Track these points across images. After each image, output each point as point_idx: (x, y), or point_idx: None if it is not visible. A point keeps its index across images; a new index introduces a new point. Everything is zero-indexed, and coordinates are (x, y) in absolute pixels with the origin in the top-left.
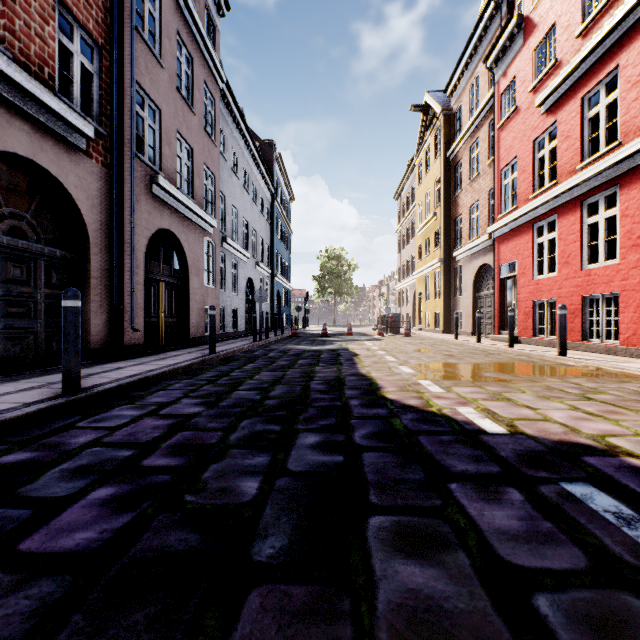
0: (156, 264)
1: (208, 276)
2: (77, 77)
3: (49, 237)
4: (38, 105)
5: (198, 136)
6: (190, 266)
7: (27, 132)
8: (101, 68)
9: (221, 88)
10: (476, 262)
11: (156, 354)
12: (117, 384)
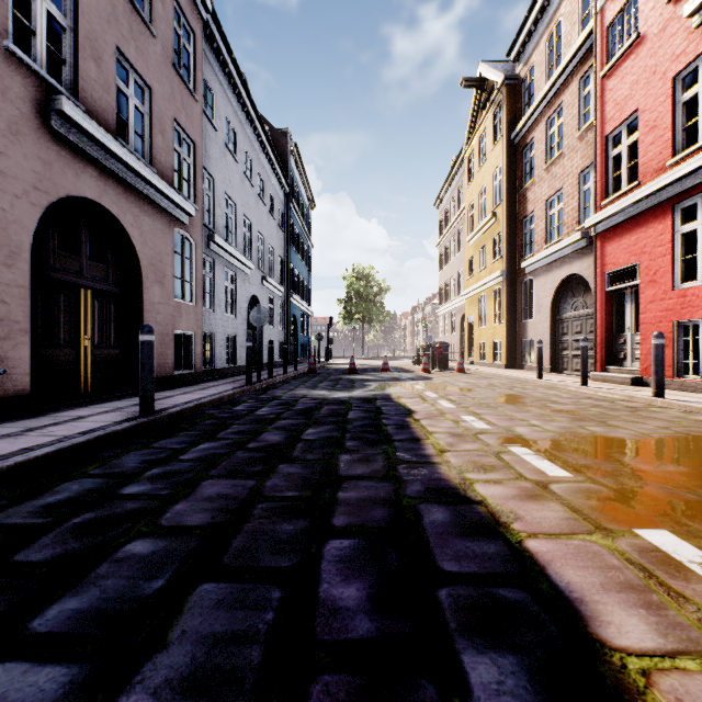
0: (72, 258)
1: (182, 287)
2: None
3: None
4: None
5: (161, 72)
6: (145, 268)
7: None
8: None
9: (204, 19)
10: (557, 273)
11: (41, 415)
12: None
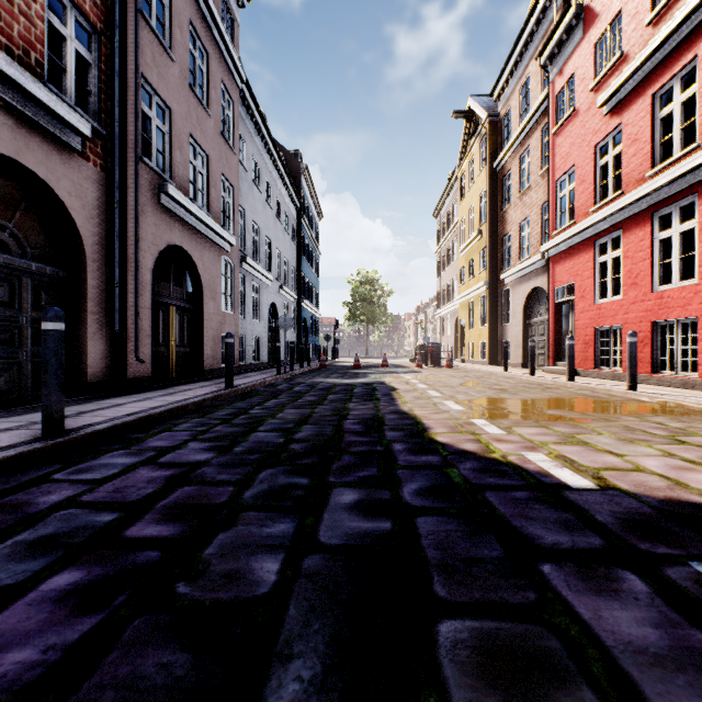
0: (165, 285)
1: (226, 300)
2: (71, 66)
3: (37, 251)
4: (22, 95)
5: (214, 141)
6: (205, 288)
7: (9, 126)
8: (100, 57)
9: (240, 88)
10: (527, 285)
11: (164, 388)
12: (111, 424)
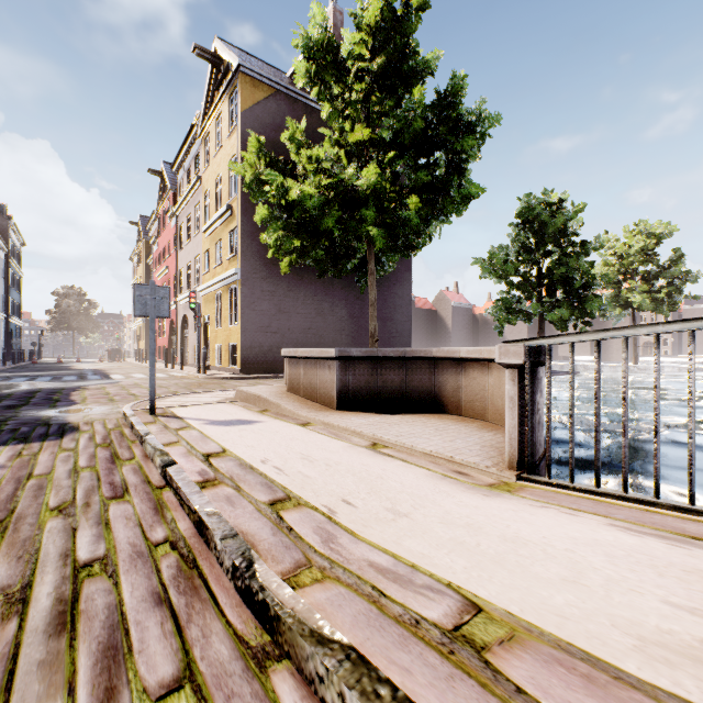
0: None
1: None
2: None
3: None
4: None
5: None
6: None
7: None
8: None
9: None
10: None
11: None
12: None
